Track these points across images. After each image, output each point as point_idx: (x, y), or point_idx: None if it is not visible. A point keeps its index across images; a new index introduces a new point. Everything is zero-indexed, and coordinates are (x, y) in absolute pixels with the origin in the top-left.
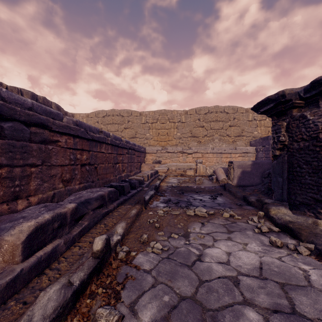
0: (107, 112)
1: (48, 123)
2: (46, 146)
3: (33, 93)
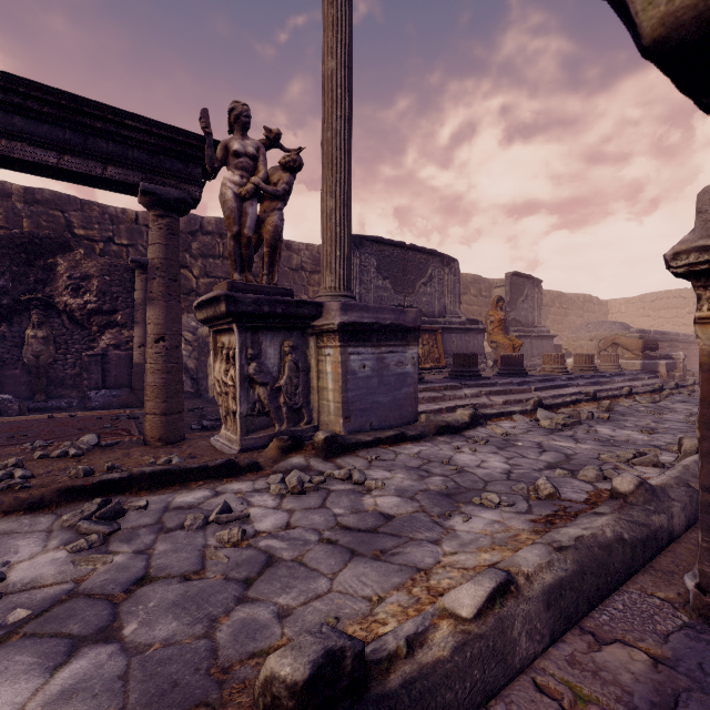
0: (658, 295)
1: (678, 339)
2: (676, 349)
3: (583, 295)
